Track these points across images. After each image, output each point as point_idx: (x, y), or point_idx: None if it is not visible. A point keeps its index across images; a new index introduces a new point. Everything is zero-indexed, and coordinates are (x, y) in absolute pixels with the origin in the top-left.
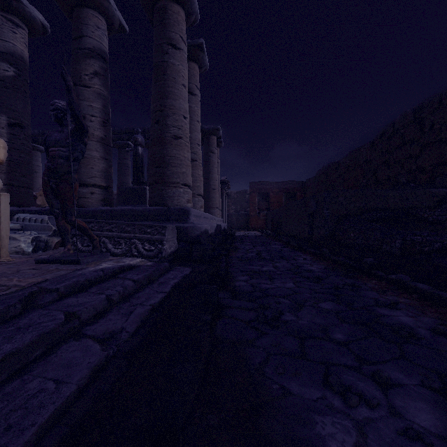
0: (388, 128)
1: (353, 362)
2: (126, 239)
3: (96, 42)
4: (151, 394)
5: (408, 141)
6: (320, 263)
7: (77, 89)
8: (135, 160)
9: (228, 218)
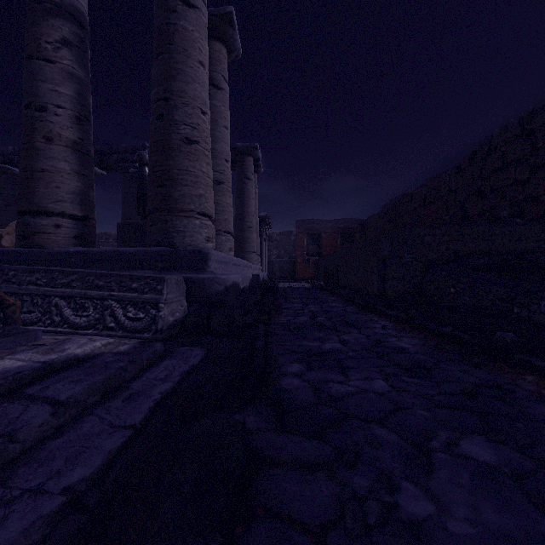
0: (482, 146)
1: None
2: (95, 301)
3: None
4: None
5: (512, 162)
6: (410, 335)
7: (34, 64)
8: (140, 186)
9: (269, 265)
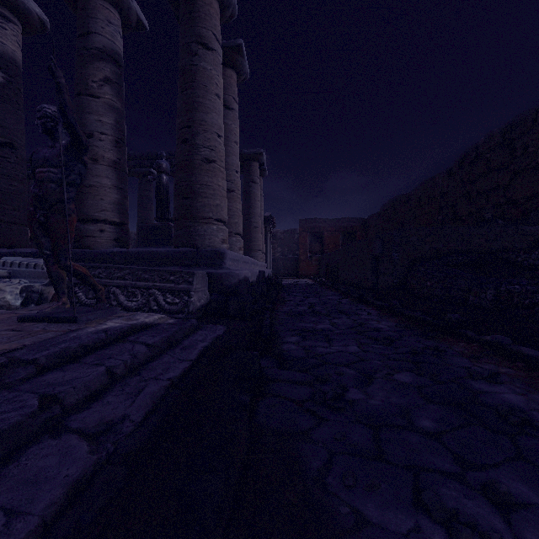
0: (470, 153)
1: (452, 466)
2: (142, 290)
3: (107, 40)
4: (154, 533)
5: (495, 168)
6: (389, 319)
7: (83, 100)
8: (158, 192)
9: (274, 263)
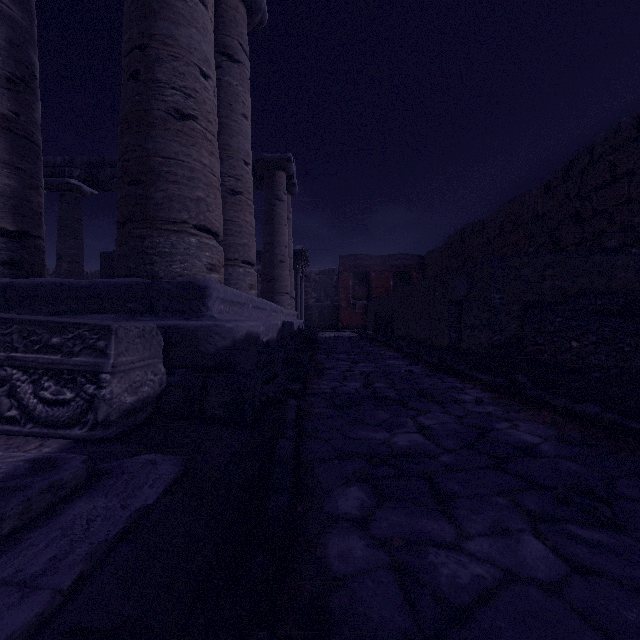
0: (581, 156)
1: None
2: None
3: None
4: None
5: (624, 174)
6: (525, 415)
7: None
8: None
9: (306, 311)
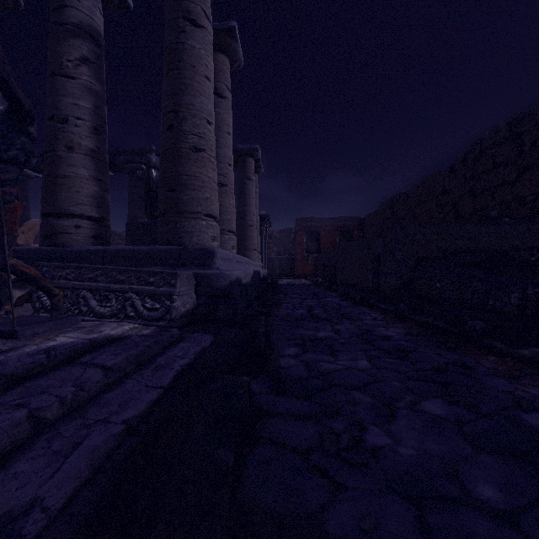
0: (474, 148)
1: None
2: (117, 293)
3: (85, 15)
4: None
5: (501, 163)
6: (397, 325)
7: (57, 81)
8: (147, 187)
9: (269, 262)
